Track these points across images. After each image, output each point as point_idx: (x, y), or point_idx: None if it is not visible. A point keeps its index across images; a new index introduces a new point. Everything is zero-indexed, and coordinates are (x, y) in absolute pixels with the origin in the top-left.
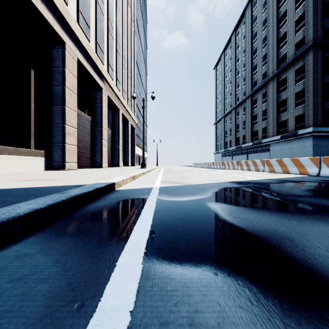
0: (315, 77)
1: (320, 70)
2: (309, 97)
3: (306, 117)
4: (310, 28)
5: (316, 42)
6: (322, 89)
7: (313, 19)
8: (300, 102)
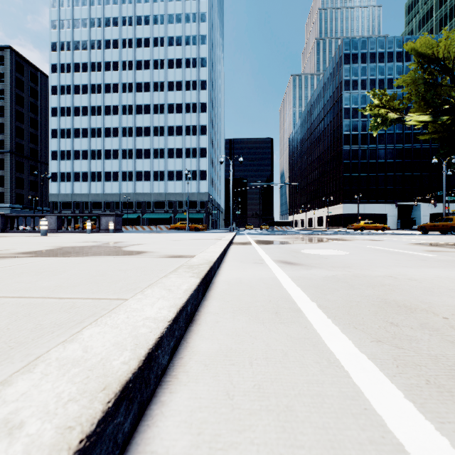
0: (12, 173)
1: (14, 169)
2: (8, 184)
3: (5, 196)
4: (9, 140)
5: (12, 152)
6: (16, 181)
7: (10, 135)
8: (1, 184)
